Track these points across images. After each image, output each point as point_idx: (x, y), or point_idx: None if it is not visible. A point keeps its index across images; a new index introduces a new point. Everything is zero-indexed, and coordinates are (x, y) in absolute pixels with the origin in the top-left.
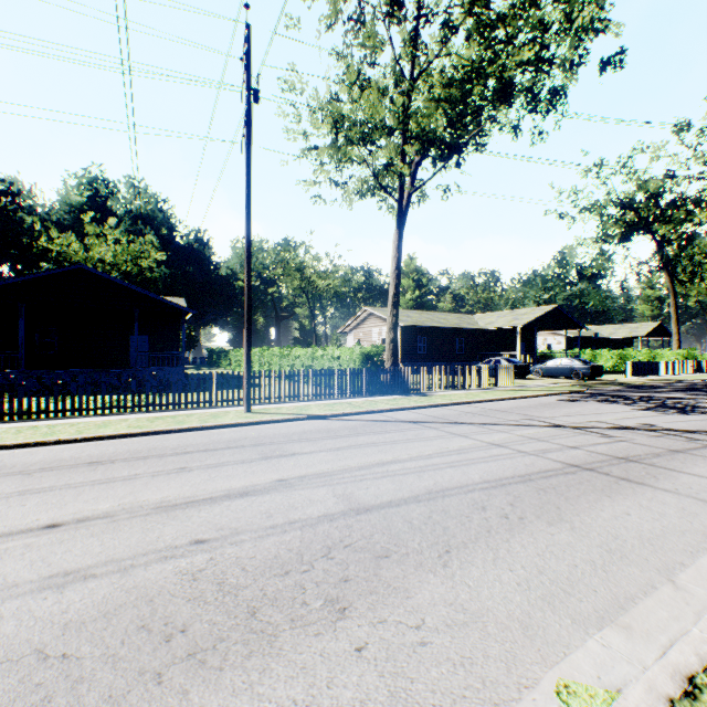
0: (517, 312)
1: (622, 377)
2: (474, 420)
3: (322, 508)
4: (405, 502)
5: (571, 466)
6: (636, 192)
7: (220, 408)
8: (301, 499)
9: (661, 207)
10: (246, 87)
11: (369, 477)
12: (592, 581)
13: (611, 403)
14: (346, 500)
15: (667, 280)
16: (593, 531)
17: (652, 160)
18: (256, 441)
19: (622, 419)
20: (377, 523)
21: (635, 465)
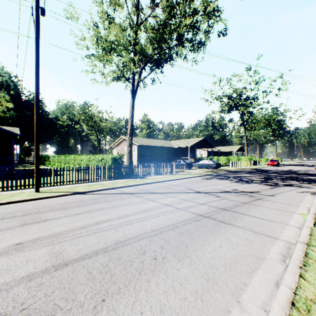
0: (188, 140)
1: (228, 167)
2: (162, 191)
3: (31, 268)
4: (97, 253)
5: (199, 216)
6: (233, 93)
7: (21, 189)
8: (20, 261)
9: (241, 100)
10: (36, 5)
11: (84, 235)
12: (193, 314)
13: (222, 179)
14: (55, 257)
15: (243, 129)
16: (201, 263)
17: (238, 81)
18: (27, 212)
19: (225, 187)
20: (65, 277)
21: (228, 212)
